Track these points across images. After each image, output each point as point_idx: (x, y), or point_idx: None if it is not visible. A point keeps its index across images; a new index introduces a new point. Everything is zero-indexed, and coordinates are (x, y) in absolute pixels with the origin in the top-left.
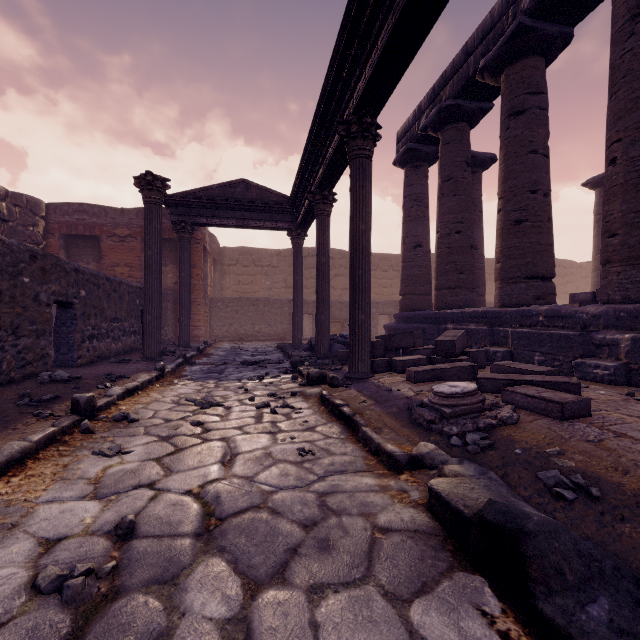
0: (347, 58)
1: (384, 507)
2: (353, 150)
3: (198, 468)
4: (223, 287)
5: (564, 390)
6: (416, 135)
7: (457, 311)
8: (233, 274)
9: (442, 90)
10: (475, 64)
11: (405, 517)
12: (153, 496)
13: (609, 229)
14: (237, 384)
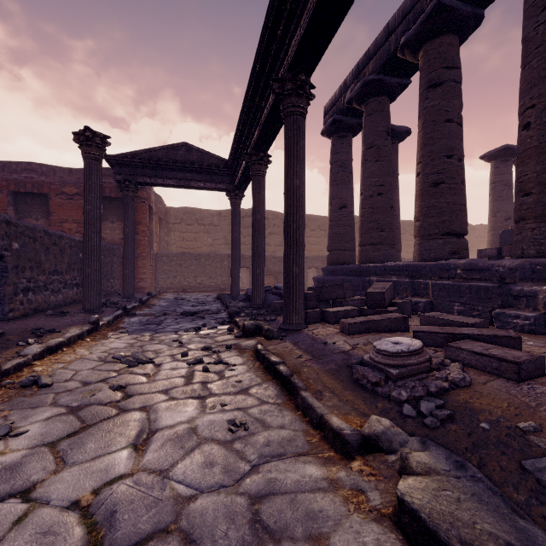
0: (282, 14)
1: (337, 521)
2: (288, 107)
3: (101, 457)
4: (168, 243)
5: (504, 344)
6: (342, 108)
7: (380, 265)
8: (178, 231)
9: (366, 66)
10: (396, 42)
11: (368, 542)
12: (21, 515)
13: (523, 189)
14: (173, 336)
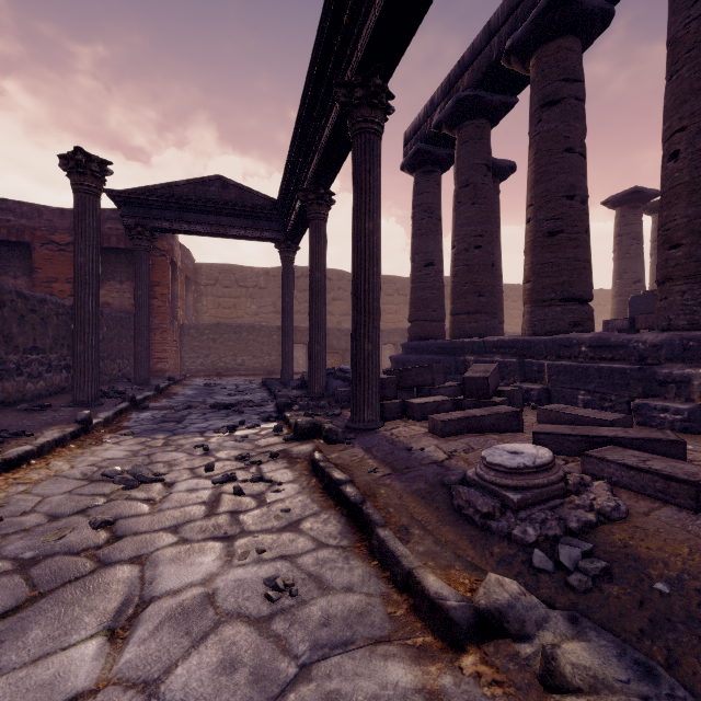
0: None
1: None
2: (357, 122)
3: (49, 657)
4: (199, 311)
5: (661, 451)
6: (428, 134)
7: (478, 340)
8: (211, 296)
9: (459, 79)
10: (500, 46)
11: None
12: None
13: (670, 239)
14: (196, 440)
